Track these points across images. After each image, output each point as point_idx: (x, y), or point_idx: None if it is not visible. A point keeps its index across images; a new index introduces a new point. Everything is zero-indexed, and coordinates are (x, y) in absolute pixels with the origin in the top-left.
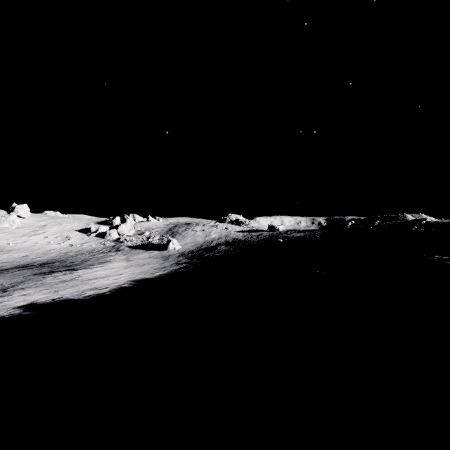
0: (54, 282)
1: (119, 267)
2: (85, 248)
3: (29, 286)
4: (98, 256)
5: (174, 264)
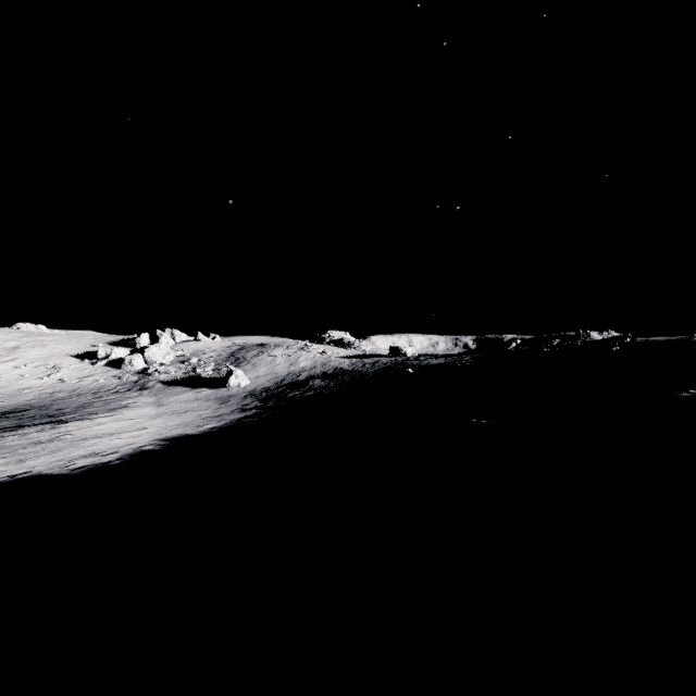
0: (20, 444)
1: (141, 416)
2: (86, 385)
3: None
4: (108, 399)
5: (236, 409)
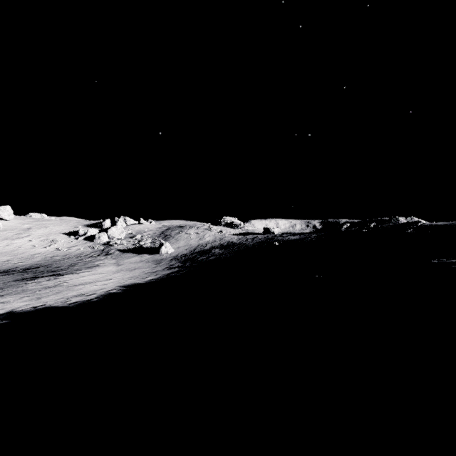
0: (37, 288)
1: (108, 272)
2: (72, 252)
3: (9, 293)
4: (86, 261)
5: (166, 268)
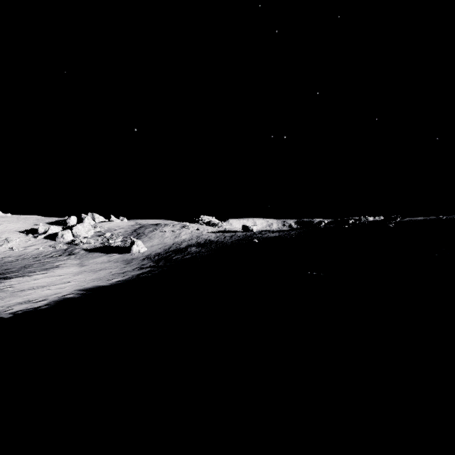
0: None
1: (67, 273)
2: (29, 252)
3: None
4: (45, 262)
5: (136, 268)
